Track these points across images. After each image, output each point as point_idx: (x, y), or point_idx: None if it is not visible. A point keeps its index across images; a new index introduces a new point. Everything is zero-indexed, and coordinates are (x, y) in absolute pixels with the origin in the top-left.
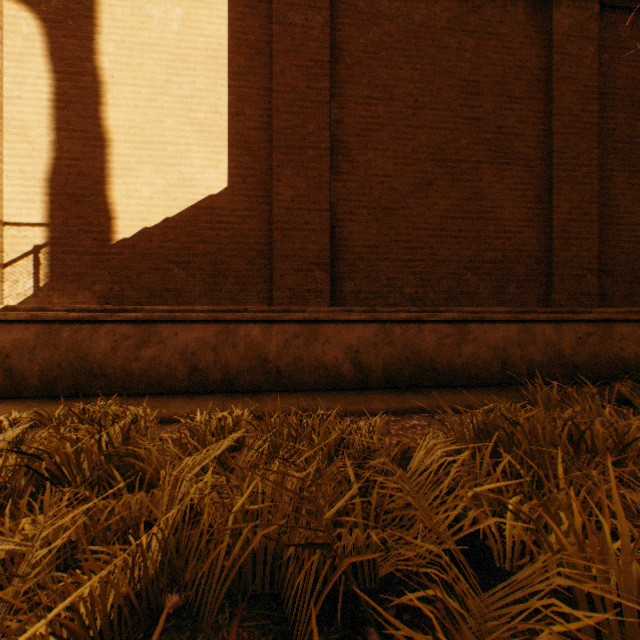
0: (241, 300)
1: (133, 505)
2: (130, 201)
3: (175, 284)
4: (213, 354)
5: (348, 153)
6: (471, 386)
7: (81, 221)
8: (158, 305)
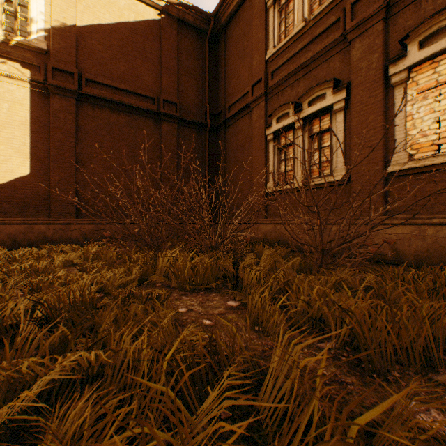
0: (37, 216)
1: None
2: None
3: (5, 209)
4: (24, 235)
5: (84, 164)
6: None
7: None
8: None
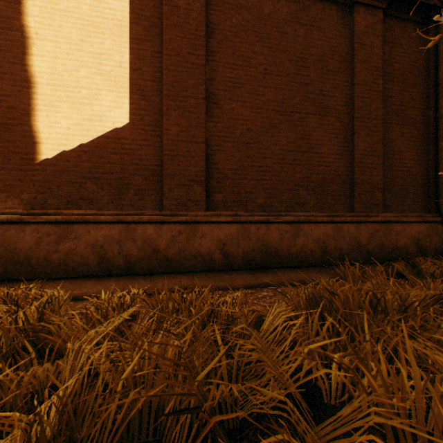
0: (139, 207)
1: (40, 373)
2: (51, 130)
3: (88, 194)
4: (117, 247)
5: (218, 102)
6: (302, 267)
7: (10, 144)
8: (74, 210)
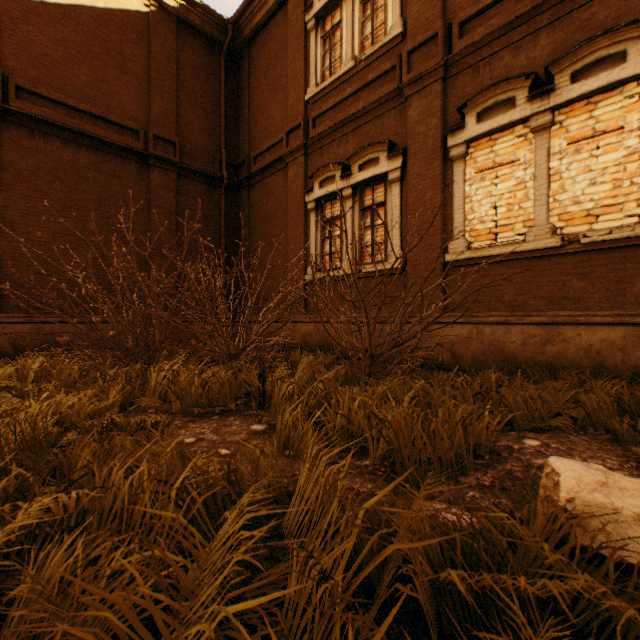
0: None
1: None
2: None
3: None
4: None
5: (14, 226)
6: None
7: None
8: None
